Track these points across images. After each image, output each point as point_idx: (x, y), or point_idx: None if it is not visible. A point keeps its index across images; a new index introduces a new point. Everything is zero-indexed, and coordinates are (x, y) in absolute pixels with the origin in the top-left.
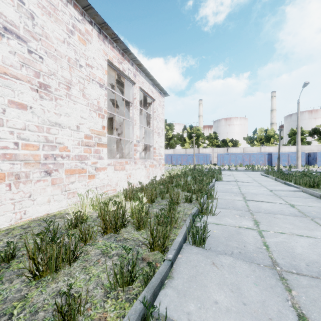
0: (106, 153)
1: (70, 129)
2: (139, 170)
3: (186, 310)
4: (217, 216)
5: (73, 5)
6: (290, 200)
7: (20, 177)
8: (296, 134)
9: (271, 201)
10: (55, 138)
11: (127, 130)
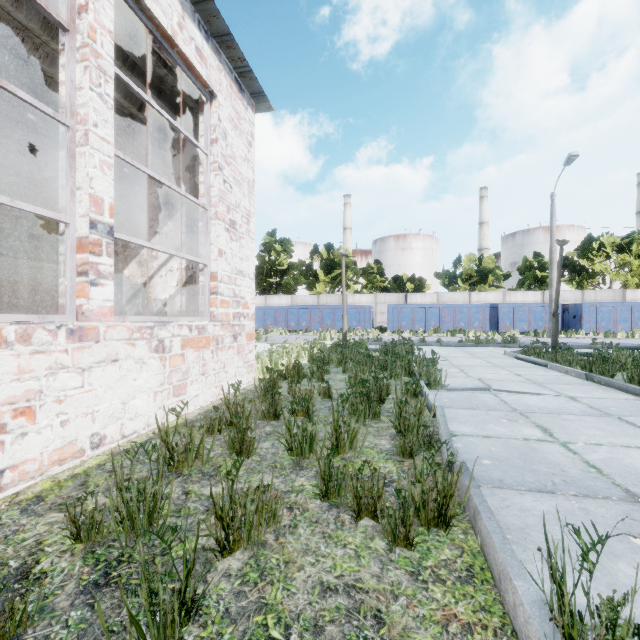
0: None
1: None
2: (116, 367)
3: None
4: None
5: None
6: None
7: None
8: (532, 268)
9: None
10: None
11: (127, 218)
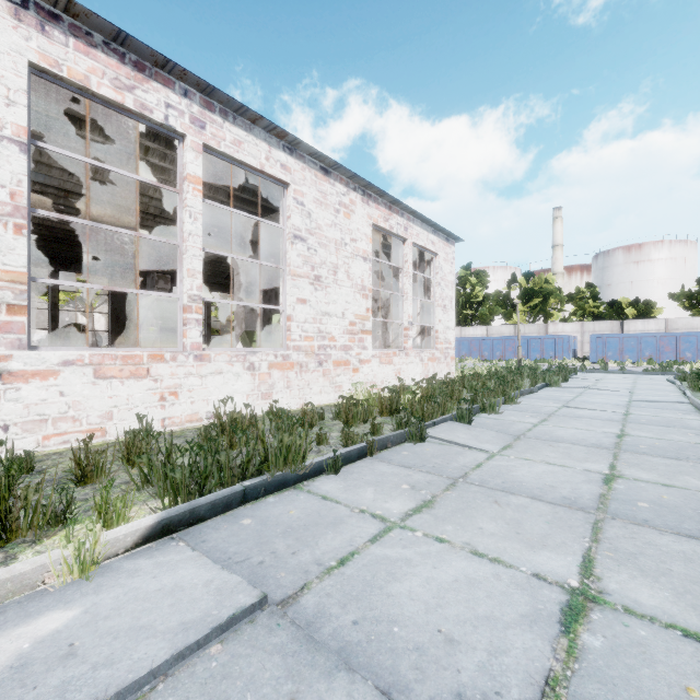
0: (370, 342)
1: (337, 317)
2: (412, 365)
3: (438, 435)
4: (502, 415)
5: (339, 180)
6: (637, 411)
7: (303, 367)
8: None
9: (600, 409)
10: (325, 328)
11: (392, 302)
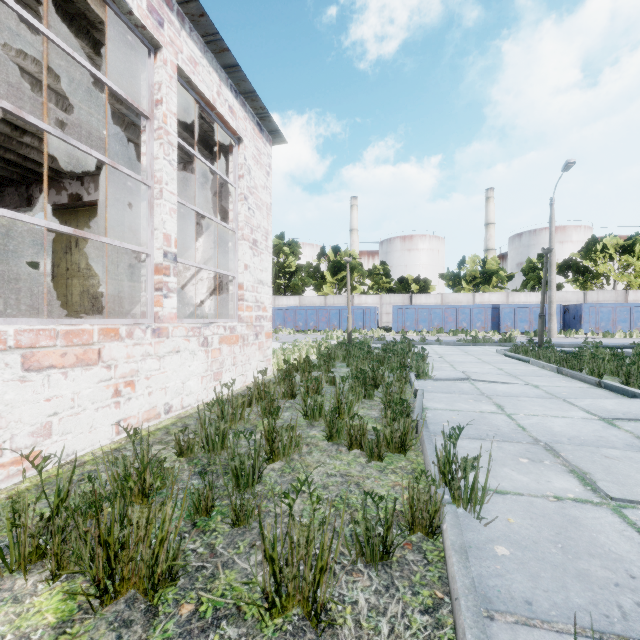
0: None
1: None
2: (179, 356)
3: None
4: None
5: None
6: None
7: None
8: (536, 269)
9: None
10: None
11: None
